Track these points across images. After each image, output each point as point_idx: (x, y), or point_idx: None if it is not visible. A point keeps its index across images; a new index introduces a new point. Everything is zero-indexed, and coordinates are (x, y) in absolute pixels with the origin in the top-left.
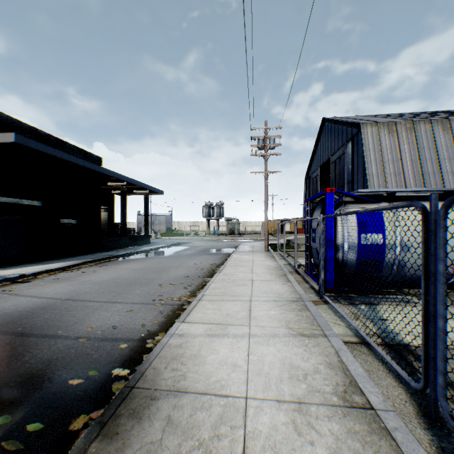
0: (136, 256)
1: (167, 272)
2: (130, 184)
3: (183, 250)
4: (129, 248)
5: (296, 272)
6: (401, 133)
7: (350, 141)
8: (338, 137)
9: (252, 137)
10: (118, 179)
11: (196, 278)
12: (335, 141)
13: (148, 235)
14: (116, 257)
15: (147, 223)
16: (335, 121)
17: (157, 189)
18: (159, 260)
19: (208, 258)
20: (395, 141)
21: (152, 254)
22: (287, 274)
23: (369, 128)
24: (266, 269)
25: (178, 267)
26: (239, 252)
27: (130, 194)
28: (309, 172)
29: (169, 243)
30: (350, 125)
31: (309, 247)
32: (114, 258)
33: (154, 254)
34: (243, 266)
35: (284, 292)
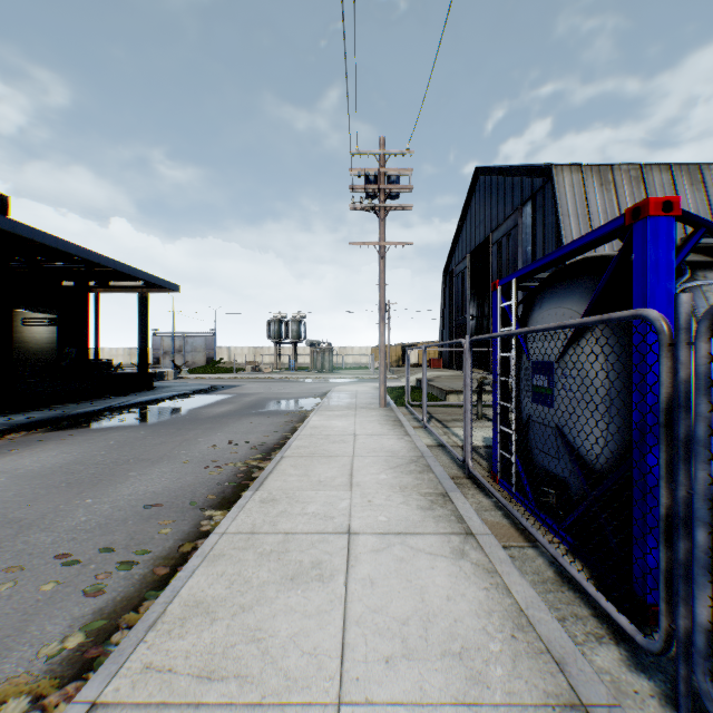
0: (88, 423)
1: (111, 486)
2: (96, 266)
3: (211, 405)
4: (90, 402)
5: (471, 477)
6: (621, 186)
7: (530, 202)
8: (505, 198)
9: (353, 171)
10: (57, 250)
11: (181, 512)
12: (500, 206)
13: (147, 372)
14: (28, 430)
15: (145, 349)
16: (499, 170)
17: (164, 281)
18: (132, 436)
19: (254, 426)
20: (612, 200)
21: (132, 416)
22: (450, 489)
23: (567, 174)
24: (388, 467)
25: (161, 459)
26: (326, 408)
27: (109, 289)
28: (450, 263)
29: (191, 389)
30: (528, 174)
31: (507, 413)
32: (19, 432)
33: (139, 416)
34: (329, 457)
35: (480, 635)
